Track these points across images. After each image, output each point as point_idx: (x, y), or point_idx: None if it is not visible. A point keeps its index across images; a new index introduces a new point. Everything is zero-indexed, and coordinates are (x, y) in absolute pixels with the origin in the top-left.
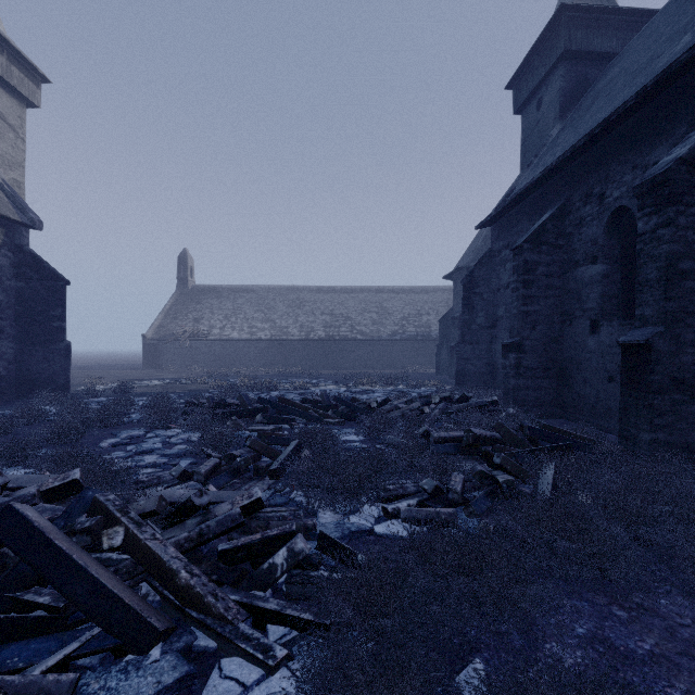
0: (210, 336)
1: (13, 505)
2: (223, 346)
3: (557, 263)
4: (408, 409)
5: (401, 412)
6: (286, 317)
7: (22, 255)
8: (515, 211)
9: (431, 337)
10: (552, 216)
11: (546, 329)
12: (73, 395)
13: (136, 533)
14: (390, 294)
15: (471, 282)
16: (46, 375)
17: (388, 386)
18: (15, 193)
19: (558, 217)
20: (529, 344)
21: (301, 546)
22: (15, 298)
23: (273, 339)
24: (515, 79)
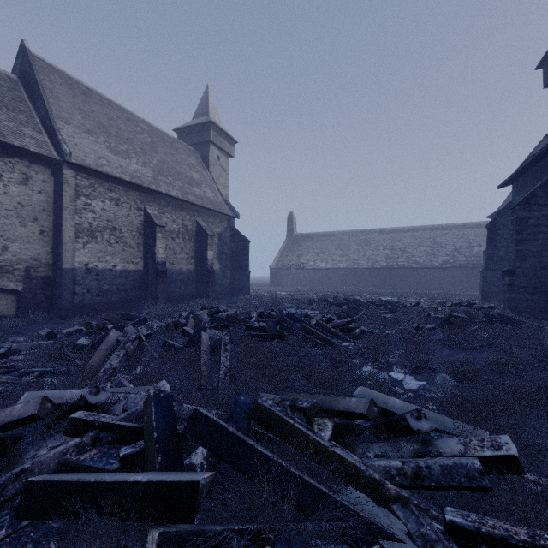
0: (307, 266)
1: (289, 312)
2: (315, 273)
3: (545, 216)
4: (427, 307)
5: (422, 308)
6: (357, 252)
7: (233, 231)
8: (525, 176)
9: (481, 265)
10: (540, 185)
11: (535, 261)
12: (256, 296)
13: (319, 321)
14: (443, 231)
15: (494, 227)
16: (241, 286)
17: (430, 300)
18: (229, 203)
19: (546, 186)
20: (520, 271)
21: (363, 328)
22: (230, 251)
23: (348, 268)
24: (544, 61)
